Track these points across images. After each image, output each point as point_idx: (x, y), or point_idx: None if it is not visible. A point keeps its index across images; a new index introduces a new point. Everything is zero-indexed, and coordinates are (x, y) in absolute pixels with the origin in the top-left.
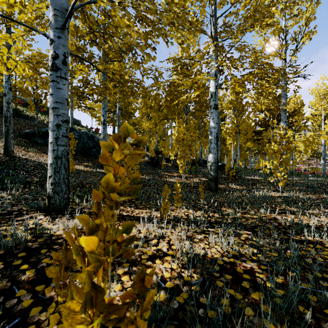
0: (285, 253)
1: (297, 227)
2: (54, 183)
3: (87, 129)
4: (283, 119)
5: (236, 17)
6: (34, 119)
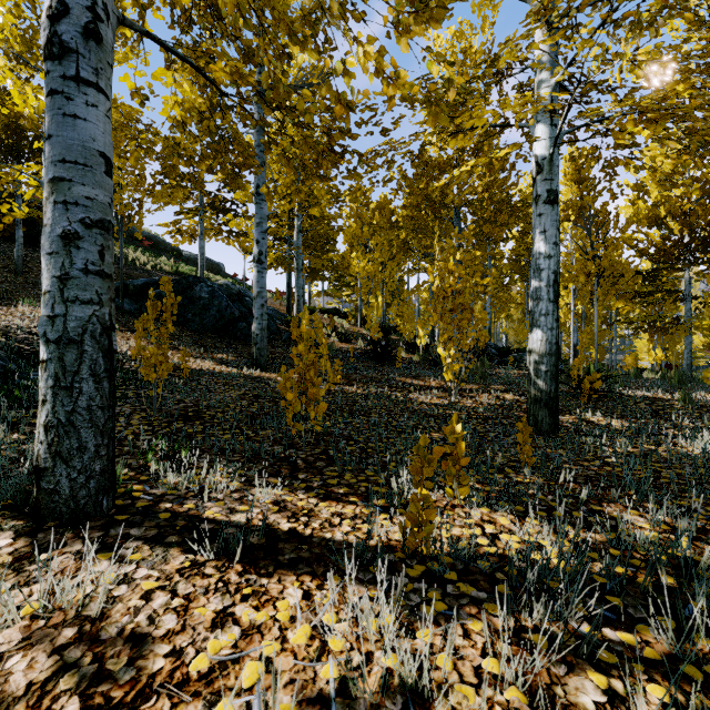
0: None
1: None
2: (56, 424)
3: (235, 281)
4: None
5: None
6: (126, 262)
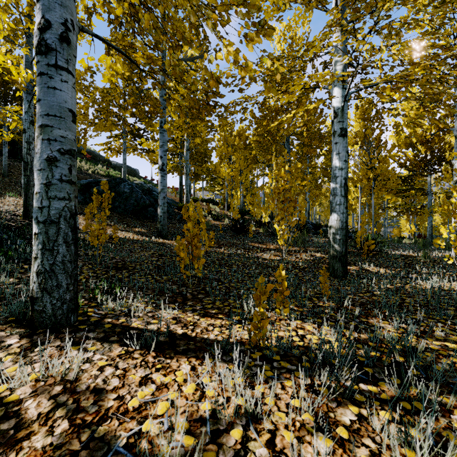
0: None
1: None
2: (43, 271)
3: (146, 181)
4: None
5: None
6: None
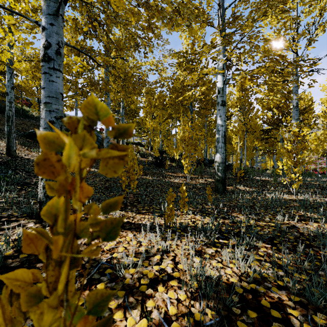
0: (320, 278)
1: (323, 238)
2: None
3: None
4: (294, 116)
5: (245, 8)
6: (39, 119)
